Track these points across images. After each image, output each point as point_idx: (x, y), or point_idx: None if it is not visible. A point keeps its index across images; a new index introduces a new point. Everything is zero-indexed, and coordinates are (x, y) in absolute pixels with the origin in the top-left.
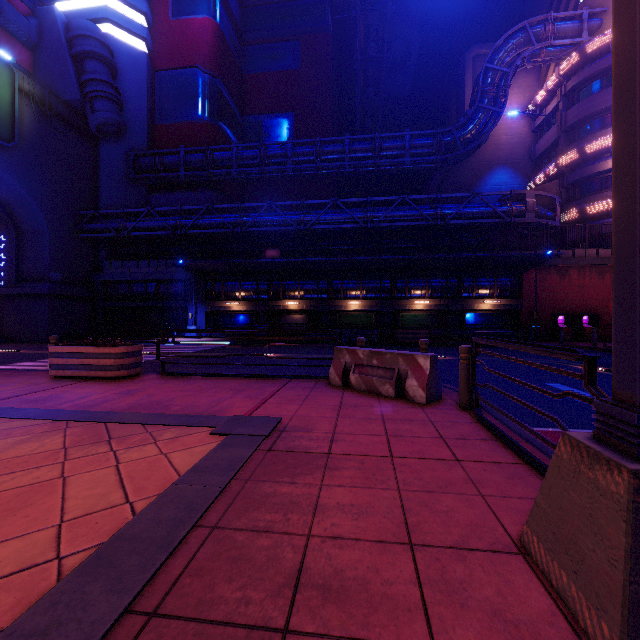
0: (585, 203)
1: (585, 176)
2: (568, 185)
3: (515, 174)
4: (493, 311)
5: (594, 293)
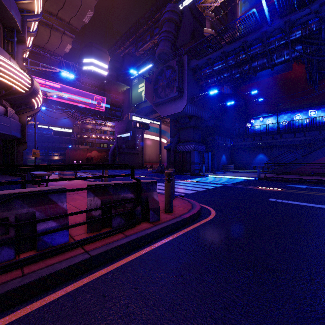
0: (83, 134)
1: (83, 127)
2: (80, 128)
3: (70, 120)
4: (58, 159)
5: (83, 155)
